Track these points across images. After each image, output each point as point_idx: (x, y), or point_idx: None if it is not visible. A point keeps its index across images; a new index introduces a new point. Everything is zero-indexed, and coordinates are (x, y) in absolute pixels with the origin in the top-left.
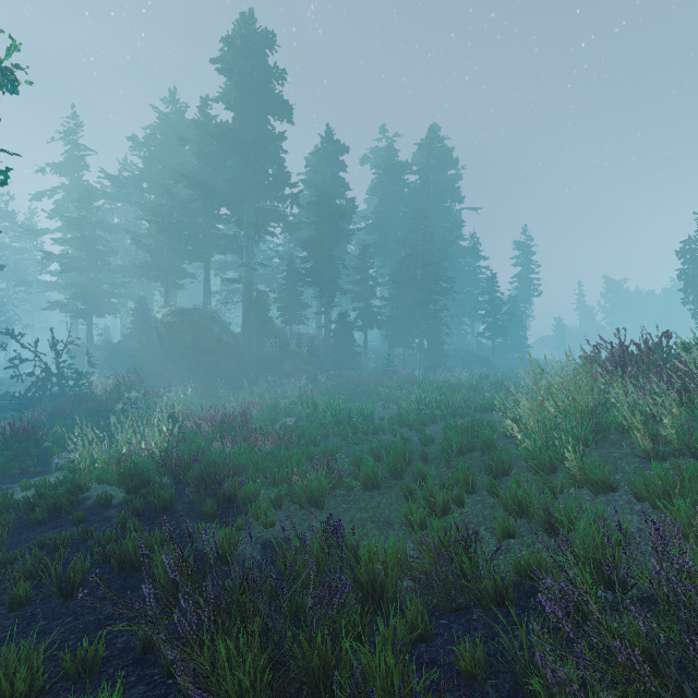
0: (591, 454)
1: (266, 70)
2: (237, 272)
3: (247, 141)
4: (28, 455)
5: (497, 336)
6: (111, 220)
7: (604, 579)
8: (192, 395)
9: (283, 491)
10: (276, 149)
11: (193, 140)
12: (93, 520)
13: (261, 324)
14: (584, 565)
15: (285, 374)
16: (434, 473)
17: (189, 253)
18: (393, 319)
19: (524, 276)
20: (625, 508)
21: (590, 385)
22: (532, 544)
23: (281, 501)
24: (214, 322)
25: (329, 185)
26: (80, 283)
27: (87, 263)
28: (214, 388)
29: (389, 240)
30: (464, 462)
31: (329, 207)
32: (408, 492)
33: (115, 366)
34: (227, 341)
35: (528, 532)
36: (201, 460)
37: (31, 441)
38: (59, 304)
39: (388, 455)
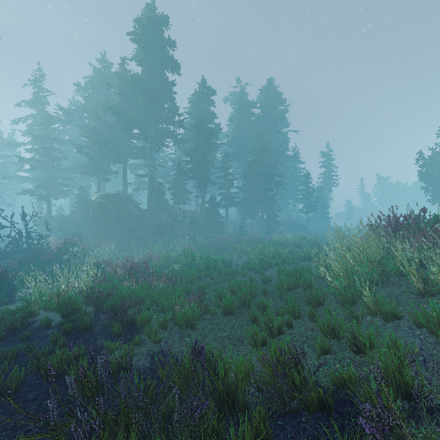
0: (379, 291)
1: (163, 40)
2: (145, 170)
3: (150, 85)
4: (2, 290)
5: (310, 211)
6: (64, 137)
7: (402, 393)
8: (115, 249)
9: (168, 317)
10: (169, 91)
11: (116, 85)
12: (36, 337)
13: (159, 204)
14: (391, 388)
15: (175, 236)
16: (272, 304)
17: (113, 158)
18: (244, 200)
19: (327, 174)
20: (408, 333)
21: (376, 243)
22: (343, 359)
23: (167, 323)
24: (129, 202)
25: (204, 115)
26: (42, 177)
27: (47, 164)
28: (129, 245)
29: (242, 150)
30: (291, 296)
31: (204, 129)
32: (254, 317)
33: (65, 231)
34: (137, 215)
35: (339, 350)
36: (114, 294)
37: (3, 280)
38: (29, 191)
39: (241, 290)
